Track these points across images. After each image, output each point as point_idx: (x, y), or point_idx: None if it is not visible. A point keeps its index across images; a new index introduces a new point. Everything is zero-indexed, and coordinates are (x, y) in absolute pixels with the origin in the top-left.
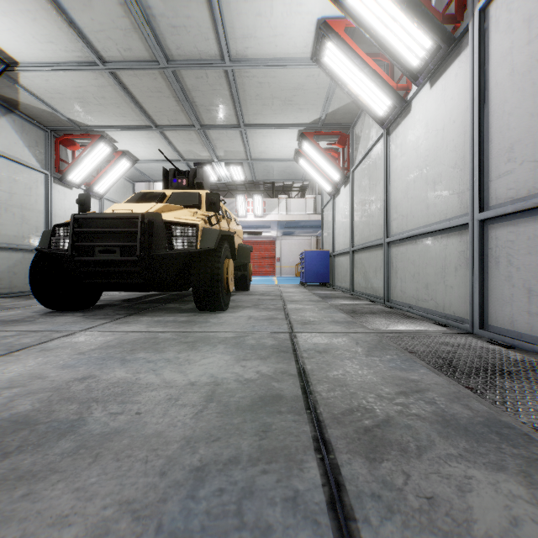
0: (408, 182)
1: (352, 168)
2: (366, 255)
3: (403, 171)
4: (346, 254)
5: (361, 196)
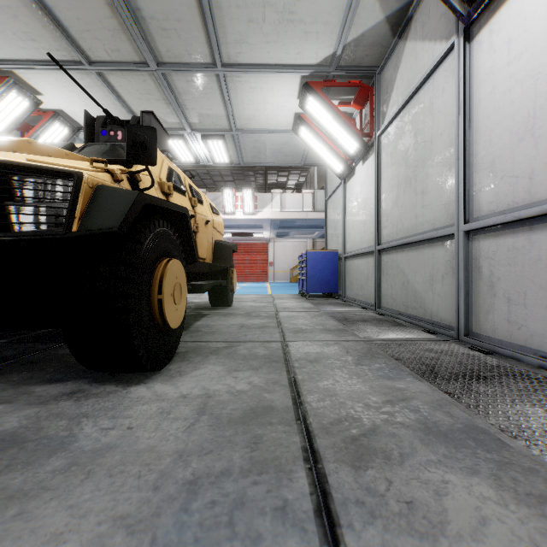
0: (537, 105)
1: (379, 130)
2: (407, 255)
3: (515, 90)
4: (366, 255)
5: (395, 167)
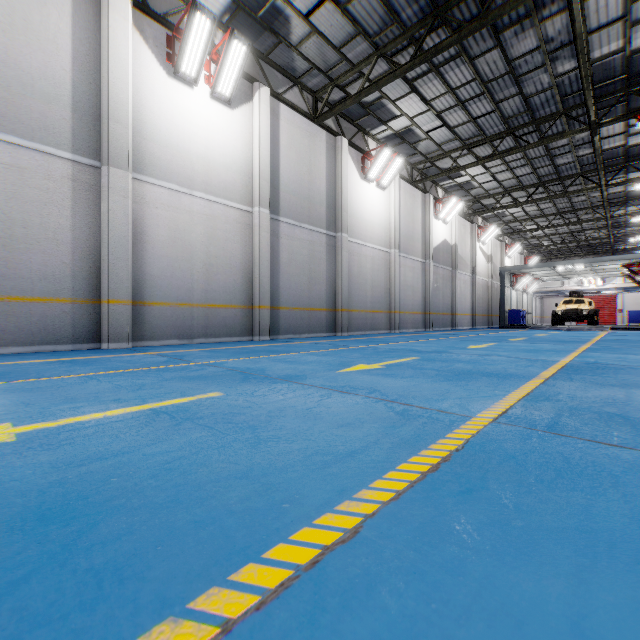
0: None
1: None
2: None
3: None
4: None
5: None
